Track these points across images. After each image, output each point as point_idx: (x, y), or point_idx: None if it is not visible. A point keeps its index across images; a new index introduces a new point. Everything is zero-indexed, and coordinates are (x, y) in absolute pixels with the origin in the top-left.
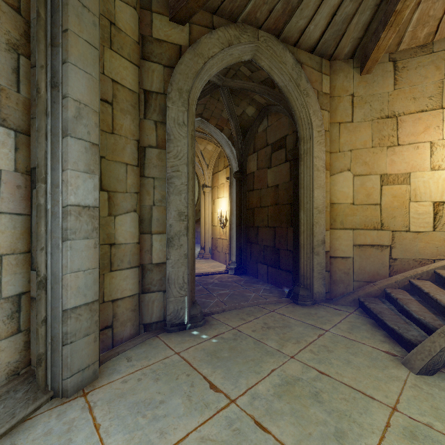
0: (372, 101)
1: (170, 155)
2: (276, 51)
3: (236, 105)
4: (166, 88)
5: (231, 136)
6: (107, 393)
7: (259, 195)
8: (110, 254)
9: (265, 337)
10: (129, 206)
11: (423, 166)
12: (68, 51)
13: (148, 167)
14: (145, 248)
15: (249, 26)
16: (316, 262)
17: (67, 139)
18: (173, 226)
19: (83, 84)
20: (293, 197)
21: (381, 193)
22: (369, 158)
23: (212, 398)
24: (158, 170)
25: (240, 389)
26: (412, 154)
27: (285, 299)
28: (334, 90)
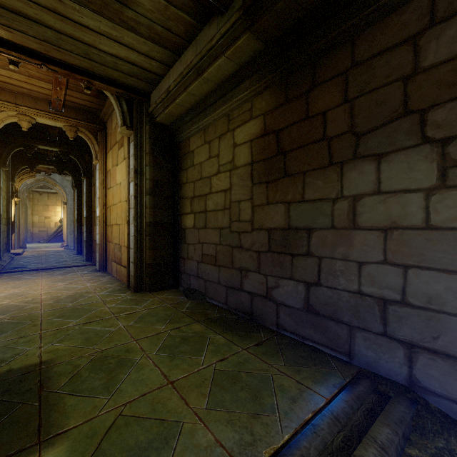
0: (43, 201)
1: None
2: None
3: None
4: None
5: None
6: None
7: None
8: None
9: None
10: None
11: (53, 216)
12: None
13: None
14: None
15: None
16: (28, 234)
17: None
18: None
19: None
20: None
21: (45, 220)
22: (42, 213)
23: None
24: None
25: None
26: (51, 213)
27: None
28: (34, 197)
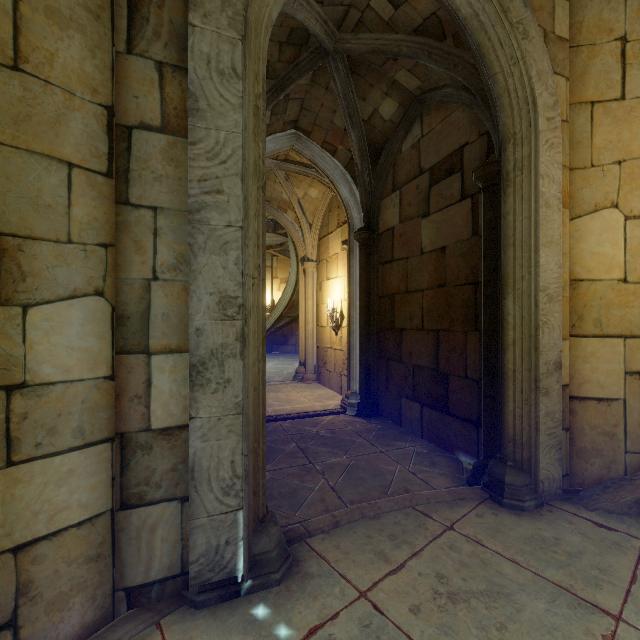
0: None
1: (198, 150)
2: None
3: (361, 97)
4: None
5: (351, 164)
6: None
7: (404, 270)
8: (5, 417)
9: None
10: (79, 279)
11: None
12: None
13: (139, 181)
14: (131, 390)
15: None
16: (542, 411)
17: None
18: (205, 332)
19: None
20: (484, 269)
21: None
22: None
23: None
24: (168, 189)
25: None
26: None
27: (470, 489)
28: (580, 30)
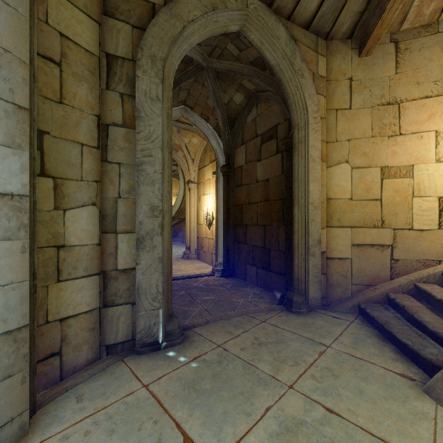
0: (372, 86)
1: (140, 136)
2: (268, 23)
3: (223, 91)
4: (135, 54)
5: (218, 127)
6: None
7: (248, 191)
8: (57, 260)
9: (256, 358)
10: (86, 197)
11: (427, 158)
12: None
13: (112, 150)
14: (108, 251)
15: None
16: (311, 264)
17: None
18: (144, 223)
19: (2, 20)
20: (285, 192)
21: (382, 187)
22: (369, 148)
23: None
24: (125, 154)
25: None
26: (416, 145)
27: (277, 306)
28: (331, 72)
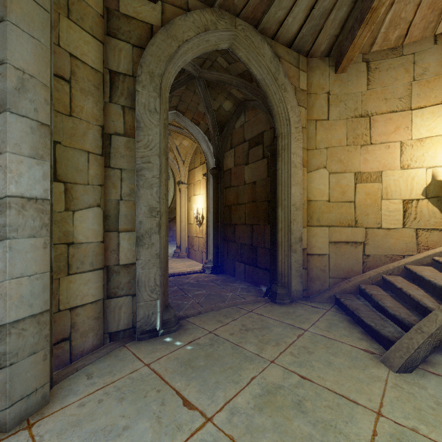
0: (347, 100)
1: (140, 144)
2: (254, 42)
3: (213, 98)
4: (135, 70)
5: (208, 131)
6: (58, 422)
7: (236, 192)
8: (67, 255)
9: (243, 341)
10: (91, 200)
11: (393, 165)
12: (7, 6)
13: (114, 157)
14: (111, 248)
15: (227, 13)
16: (293, 260)
17: (5, 115)
18: (143, 223)
19: (28, 50)
20: (270, 194)
21: (355, 191)
22: (344, 156)
23: (185, 417)
24: (126, 161)
25: (218, 403)
26: (384, 153)
27: (263, 298)
28: (311, 87)
